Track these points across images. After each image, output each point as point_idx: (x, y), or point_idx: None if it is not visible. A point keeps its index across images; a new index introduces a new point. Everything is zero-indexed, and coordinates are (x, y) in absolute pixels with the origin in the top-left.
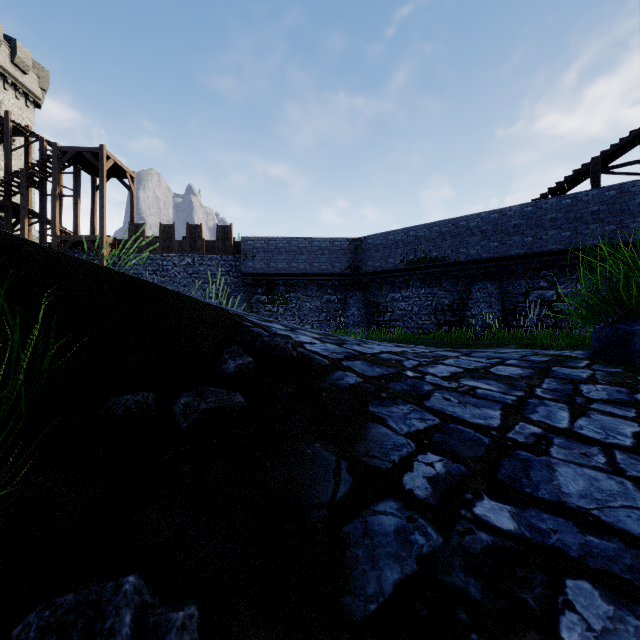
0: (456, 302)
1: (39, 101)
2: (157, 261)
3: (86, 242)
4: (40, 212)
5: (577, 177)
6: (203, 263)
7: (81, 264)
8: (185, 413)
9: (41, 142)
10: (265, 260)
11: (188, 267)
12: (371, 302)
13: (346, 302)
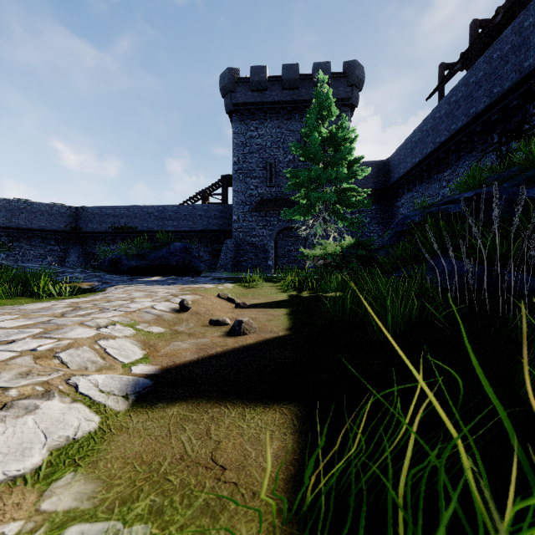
0: None
1: None
2: None
3: None
4: None
5: (200, 196)
6: None
7: None
8: None
9: None
10: None
11: None
12: (89, 252)
13: (68, 251)
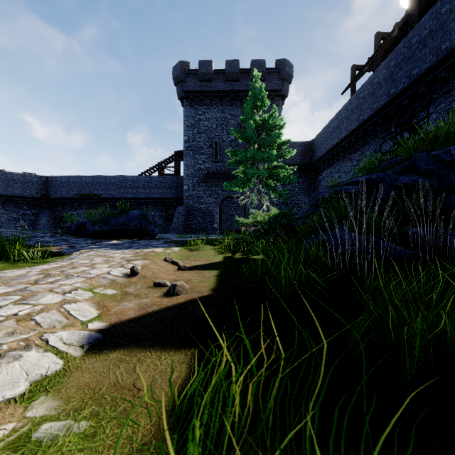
0: None
1: None
2: None
3: None
4: None
5: (156, 168)
6: None
7: None
8: None
9: None
10: None
11: None
12: (58, 216)
13: (39, 215)
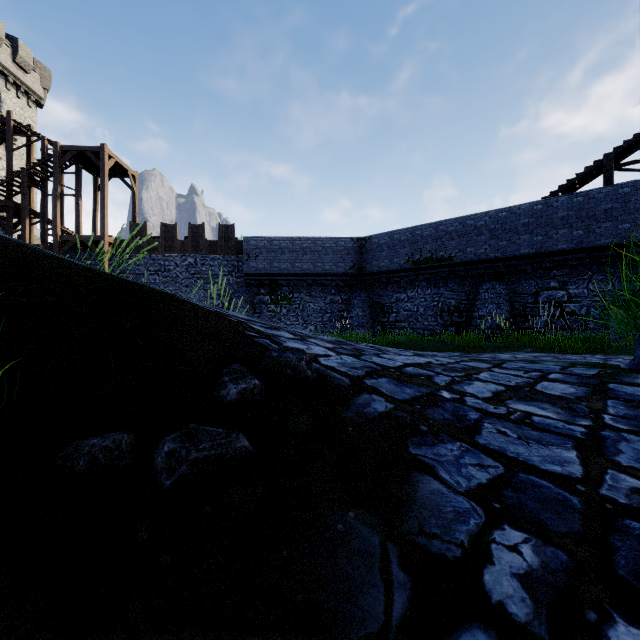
0: (463, 303)
1: (41, 100)
2: (159, 261)
3: (87, 242)
4: (41, 212)
5: (588, 174)
6: (205, 263)
7: (56, 264)
8: (169, 465)
9: (42, 141)
10: (268, 260)
11: (190, 267)
12: (376, 303)
13: (350, 303)
